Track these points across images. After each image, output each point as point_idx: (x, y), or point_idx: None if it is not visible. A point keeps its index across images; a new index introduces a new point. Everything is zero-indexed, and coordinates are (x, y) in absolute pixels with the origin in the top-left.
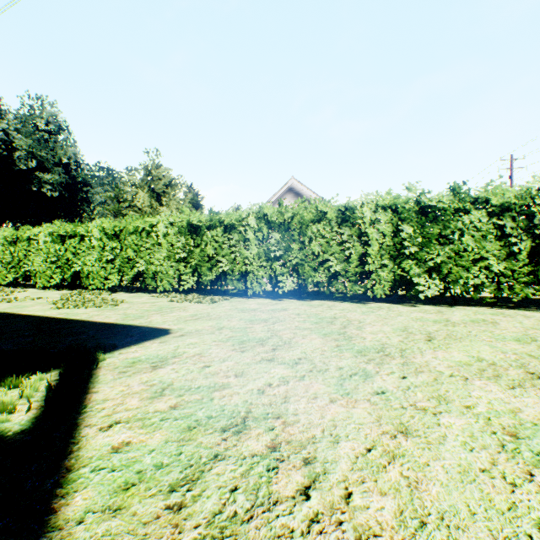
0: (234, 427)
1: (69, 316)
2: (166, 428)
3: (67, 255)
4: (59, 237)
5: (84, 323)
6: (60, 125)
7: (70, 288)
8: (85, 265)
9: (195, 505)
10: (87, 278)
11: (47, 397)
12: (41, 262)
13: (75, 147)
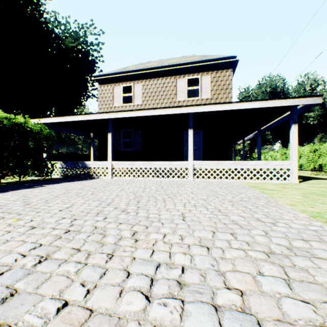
0: (324, 183)
1: (310, 176)
2: (315, 182)
3: (315, 157)
4: (311, 150)
5: (313, 177)
6: (317, 83)
7: (317, 171)
8: (323, 161)
9: (312, 183)
10: (324, 166)
11: (301, 179)
12: (304, 160)
13: (326, 91)
